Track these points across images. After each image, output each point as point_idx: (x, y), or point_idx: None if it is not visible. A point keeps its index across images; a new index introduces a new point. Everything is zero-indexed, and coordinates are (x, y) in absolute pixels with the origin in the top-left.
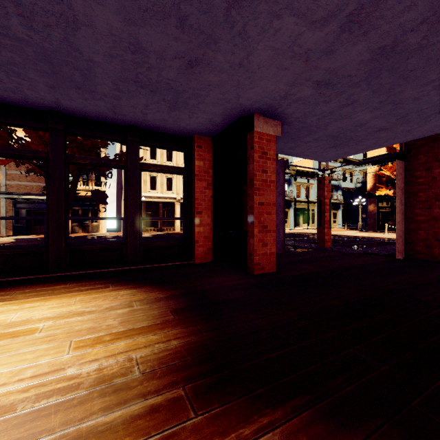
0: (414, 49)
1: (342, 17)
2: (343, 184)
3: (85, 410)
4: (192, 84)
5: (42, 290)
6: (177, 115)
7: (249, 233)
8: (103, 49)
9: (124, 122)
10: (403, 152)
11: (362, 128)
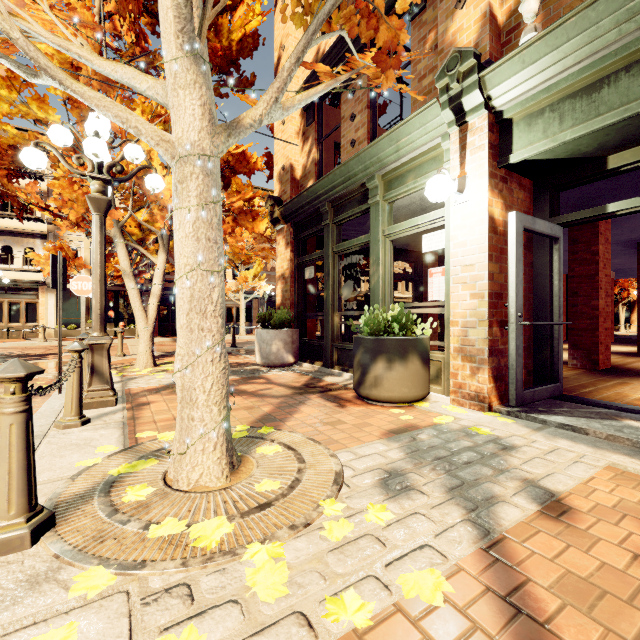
0: None
1: None
2: None
3: None
4: None
5: None
6: None
7: None
8: None
9: None
10: None
11: None
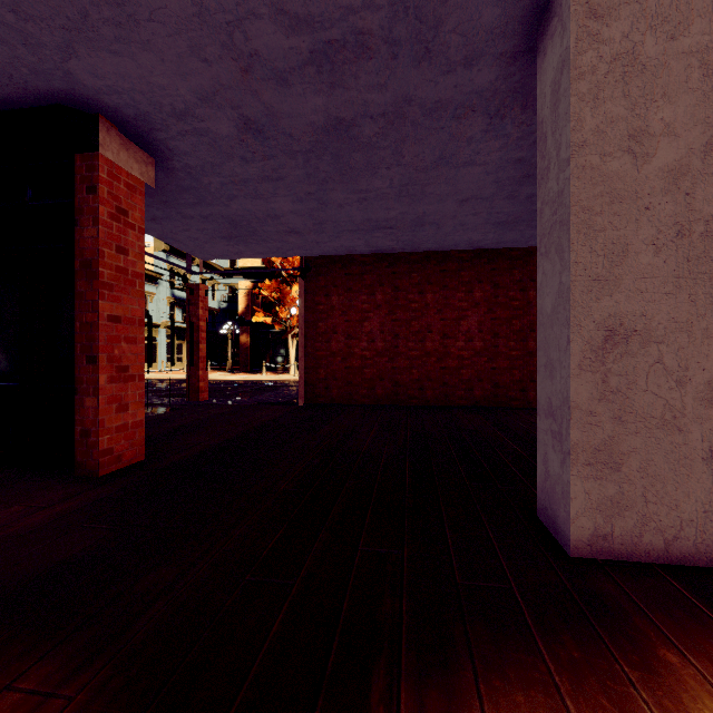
0: (364, 143)
1: (319, 38)
2: None
3: None
4: None
5: None
6: None
7: (84, 384)
8: None
9: None
10: (306, 269)
11: (274, 222)
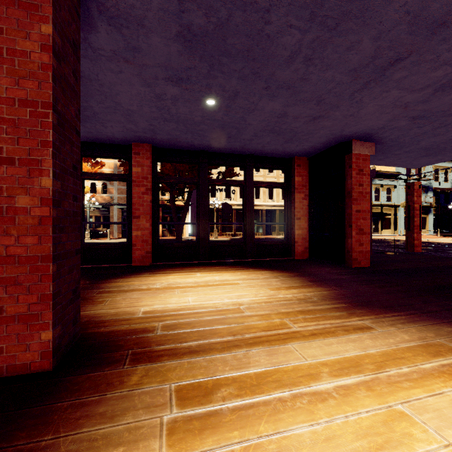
0: None
1: (436, 86)
2: (435, 184)
3: (304, 305)
4: (310, 128)
5: (210, 268)
6: (288, 146)
7: (347, 235)
8: (261, 118)
9: (245, 152)
10: None
11: None
